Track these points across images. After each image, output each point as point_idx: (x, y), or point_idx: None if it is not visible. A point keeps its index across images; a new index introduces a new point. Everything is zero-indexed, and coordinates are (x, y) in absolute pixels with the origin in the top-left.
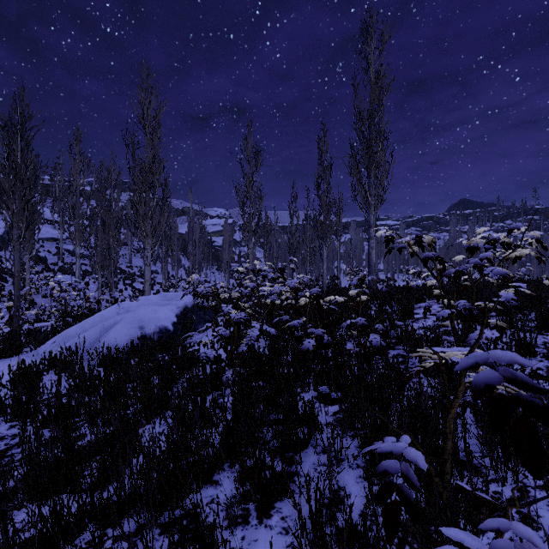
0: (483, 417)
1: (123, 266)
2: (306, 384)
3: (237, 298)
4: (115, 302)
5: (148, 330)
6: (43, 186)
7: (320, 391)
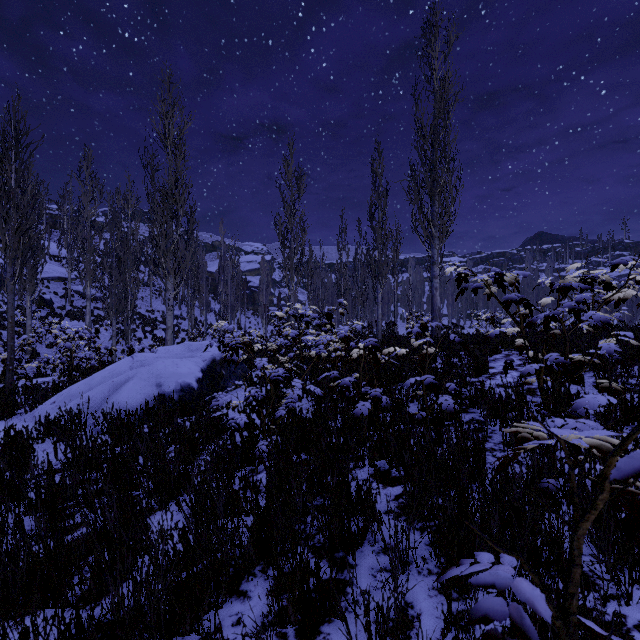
0: None
1: (142, 310)
2: (360, 458)
3: (274, 350)
4: (130, 353)
5: (167, 388)
6: (49, 217)
7: (377, 467)
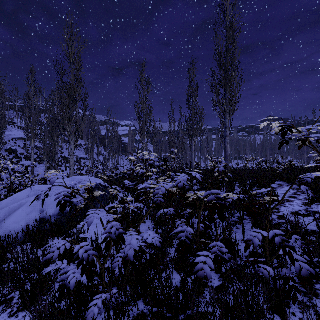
0: None
1: (66, 155)
2: None
3: (116, 195)
4: (45, 181)
5: (48, 213)
6: (20, 107)
7: None
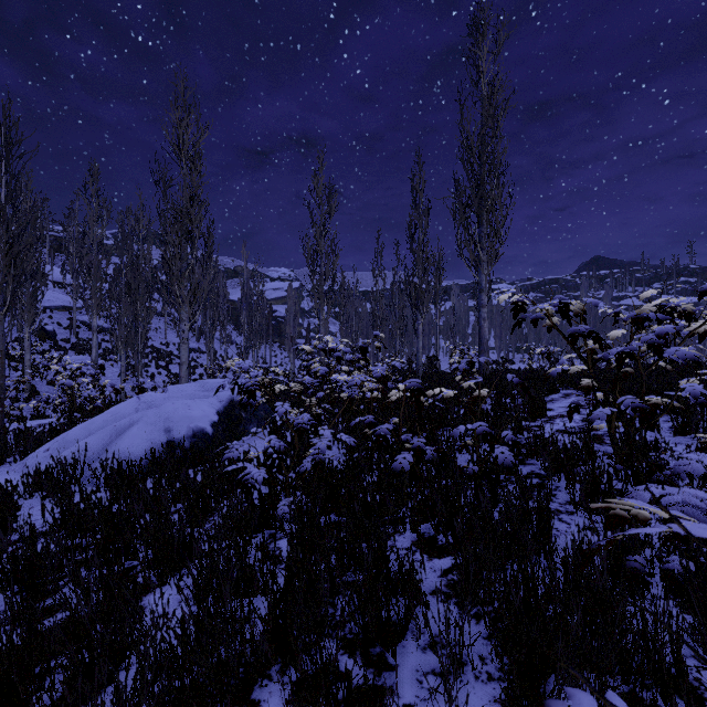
0: (702, 601)
1: (156, 343)
2: (400, 522)
3: (299, 392)
4: (139, 392)
5: (178, 434)
6: (53, 239)
7: (421, 532)
